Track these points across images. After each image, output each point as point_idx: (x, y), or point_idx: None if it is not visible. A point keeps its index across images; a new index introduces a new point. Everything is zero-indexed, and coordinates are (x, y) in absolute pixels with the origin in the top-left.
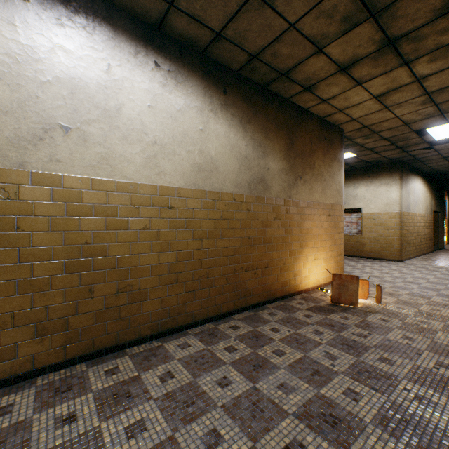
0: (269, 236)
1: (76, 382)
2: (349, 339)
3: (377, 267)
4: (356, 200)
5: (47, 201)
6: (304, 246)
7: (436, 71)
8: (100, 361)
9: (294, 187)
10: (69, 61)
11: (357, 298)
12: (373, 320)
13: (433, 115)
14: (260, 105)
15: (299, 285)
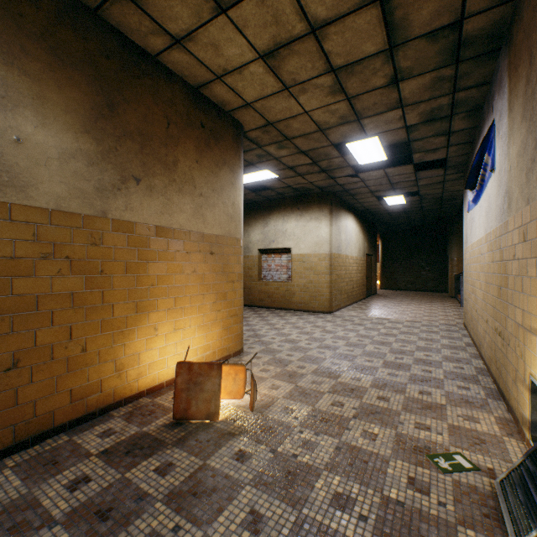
0: (25, 295)
1: None
2: None
3: (301, 324)
4: (286, 237)
5: None
6: (150, 308)
7: (335, 15)
8: None
9: (118, 195)
10: None
11: (218, 405)
12: (220, 464)
13: (350, 119)
14: None
15: (133, 383)
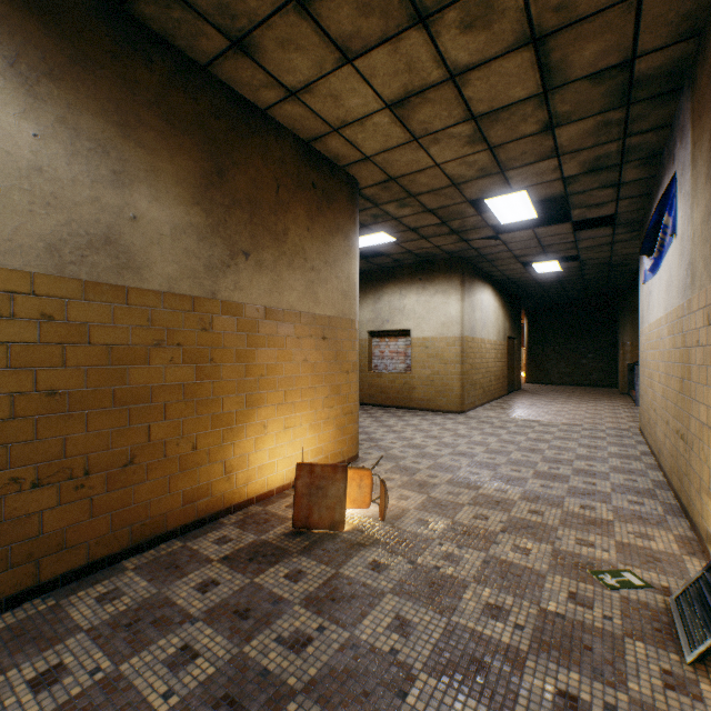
0: (141, 386)
1: None
2: (255, 668)
3: (426, 426)
4: (404, 316)
5: None
6: (259, 403)
7: (479, 60)
8: None
9: (227, 273)
10: None
11: (344, 513)
12: (354, 573)
13: (491, 172)
14: (104, 47)
15: (242, 488)
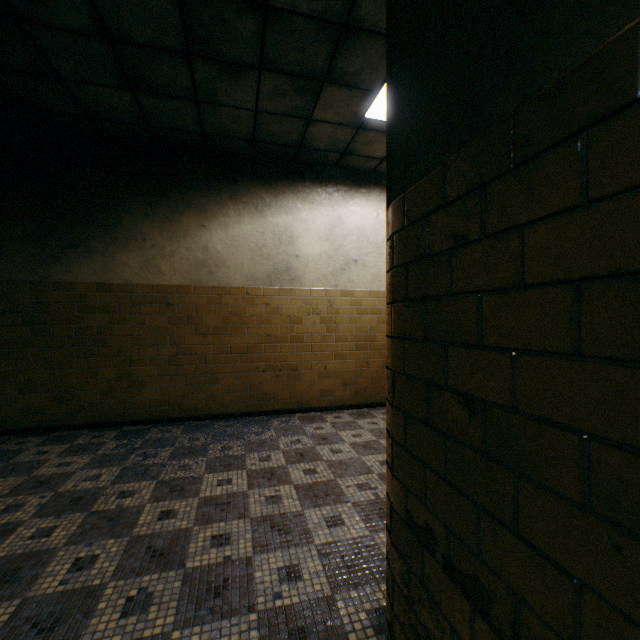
0: None
1: (367, 414)
2: None
3: None
4: None
5: (347, 306)
6: None
7: None
8: (374, 409)
9: None
10: (357, 218)
11: None
12: None
13: None
14: None
15: None
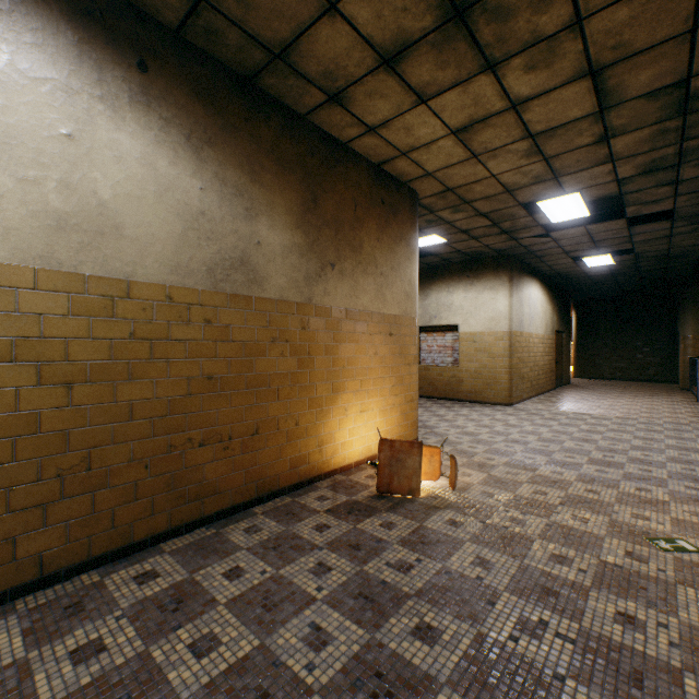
0: (262, 373)
1: None
2: (375, 579)
3: (476, 417)
4: (452, 312)
5: None
6: (341, 389)
7: (539, 91)
8: None
9: (319, 282)
10: None
11: (419, 482)
12: (436, 526)
13: (545, 178)
14: (240, 115)
15: (330, 460)
